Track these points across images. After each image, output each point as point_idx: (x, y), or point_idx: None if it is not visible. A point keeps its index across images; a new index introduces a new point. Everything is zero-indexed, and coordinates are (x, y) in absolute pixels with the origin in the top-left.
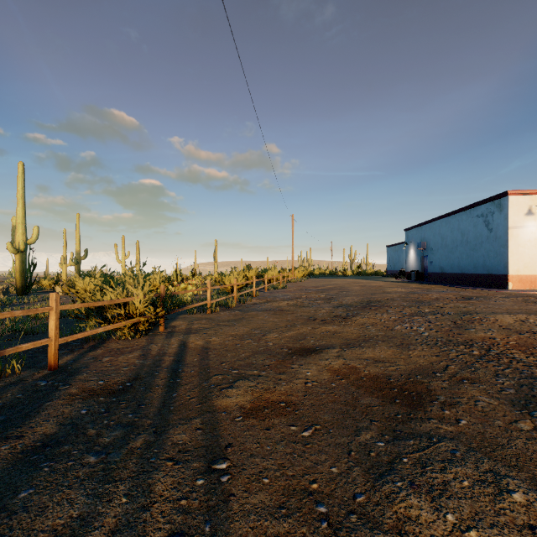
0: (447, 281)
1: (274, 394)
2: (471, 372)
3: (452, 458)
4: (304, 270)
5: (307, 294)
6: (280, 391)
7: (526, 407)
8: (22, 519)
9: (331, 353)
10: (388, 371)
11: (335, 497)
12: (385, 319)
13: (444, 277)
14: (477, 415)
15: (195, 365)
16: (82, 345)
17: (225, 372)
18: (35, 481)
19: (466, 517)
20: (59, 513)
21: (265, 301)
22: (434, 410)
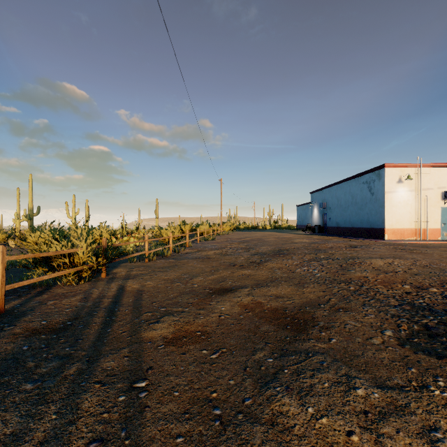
0: (341, 233)
1: (193, 326)
2: (346, 303)
3: (320, 367)
4: (231, 225)
5: (231, 245)
6: (198, 323)
7: (380, 327)
8: None
9: (243, 292)
10: (285, 304)
11: (229, 402)
12: (289, 264)
13: (339, 230)
14: (345, 335)
15: (130, 305)
16: (30, 291)
17: (154, 309)
18: None
19: (321, 408)
20: None
21: (196, 251)
22: (314, 333)
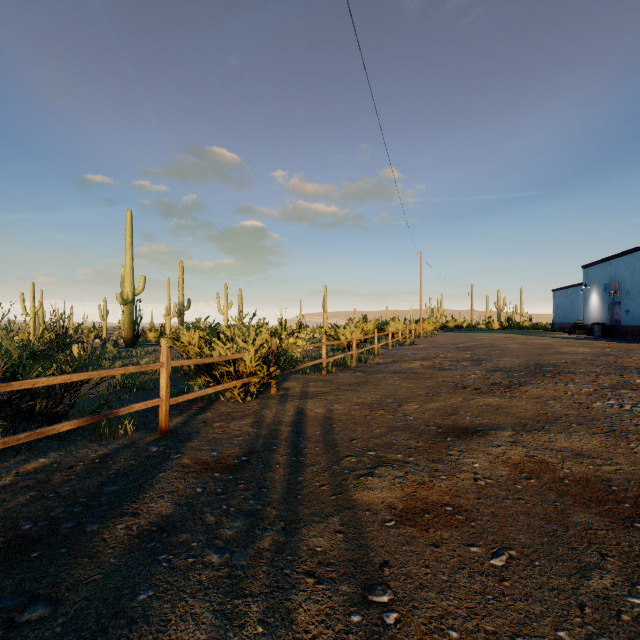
0: None
1: (433, 492)
2: None
3: None
4: (436, 322)
5: (445, 353)
6: (441, 488)
7: None
8: (142, 634)
9: (502, 437)
10: (602, 472)
11: None
12: (573, 391)
13: None
14: None
15: (319, 440)
16: (190, 405)
17: (358, 452)
18: (154, 579)
19: None
20: (184, 634)
21: (391, 361)
22: None
